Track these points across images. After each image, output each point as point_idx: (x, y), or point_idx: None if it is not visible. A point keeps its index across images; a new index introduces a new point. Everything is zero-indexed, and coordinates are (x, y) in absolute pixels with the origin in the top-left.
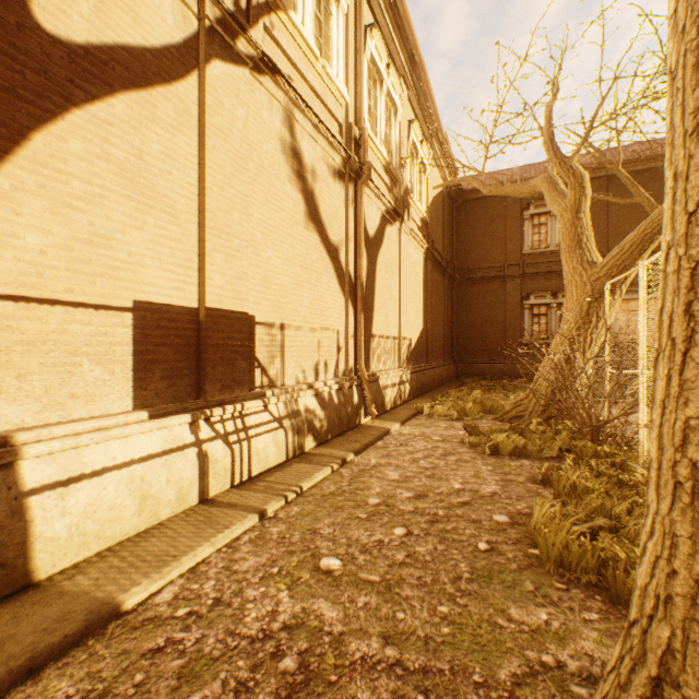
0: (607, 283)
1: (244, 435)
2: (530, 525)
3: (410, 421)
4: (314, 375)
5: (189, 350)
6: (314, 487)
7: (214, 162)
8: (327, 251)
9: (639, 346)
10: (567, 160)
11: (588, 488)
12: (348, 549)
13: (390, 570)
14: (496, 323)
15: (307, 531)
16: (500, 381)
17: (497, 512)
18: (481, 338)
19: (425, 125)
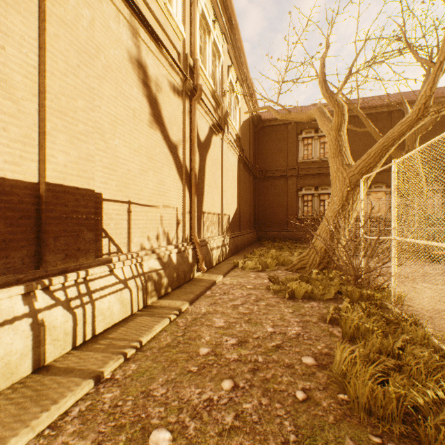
0: (364, 177)
1: (87, 298)
2: (334, 369)
3: (229, 273)
4: (157, 242)
5: (27, 222)
6: (152, 340)
7: (56, 48)
8: (168, 147)
9: (392, 220)
10: (334, 95)
11: (368, 329)
12: (179, 415)
13: (220, 441)
14: (282, 206)
15: (140, 394)
16: (285, 243)
17: (304, 354)
18: (272, 215)
19: (238, 71)
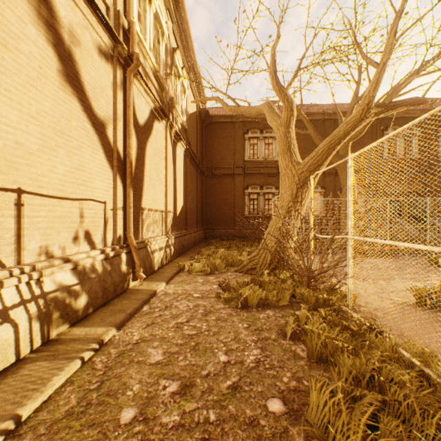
0: (315, 173)
1: None
2: (312, 420)
3: (174, 278)
4: (72, 247)
5: None
6: (44, 406)
7: None
8: (91, 122)
9: (349, 218)
10: (284, 88)
11: (337, 346)
12: None
13: None
14: (229, 204)
15: None
16: (233, 241)
17: (269, 396)
18: (220, 213)
19: (185, 57)
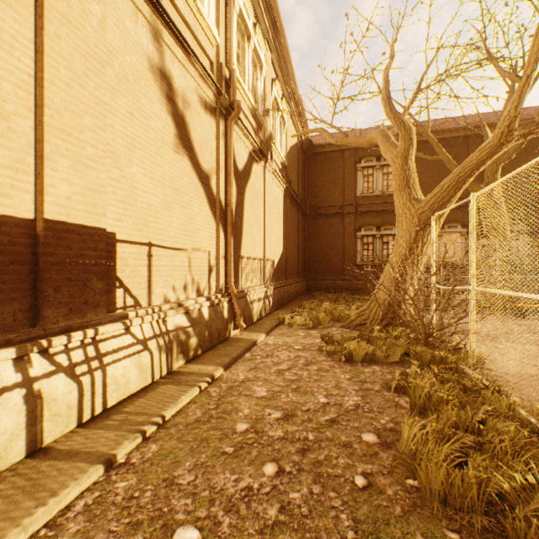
0: (436, 214)
1: (97, 363)
2: (401, 448)
3: (273, 330)
4: (184, 293)
5: (20, 268)
6: (178, 414)
7: (57, 52)
8: (198, 177)
9: (470, 266)
10: (400, 115)
11: (442, 398)
12: (211, 508)
13: None
14: (337, 249)
15: (162, 482)
16: (341, 294)
17: (365, 430)
18: (326, 260)
19: (284, 85)
